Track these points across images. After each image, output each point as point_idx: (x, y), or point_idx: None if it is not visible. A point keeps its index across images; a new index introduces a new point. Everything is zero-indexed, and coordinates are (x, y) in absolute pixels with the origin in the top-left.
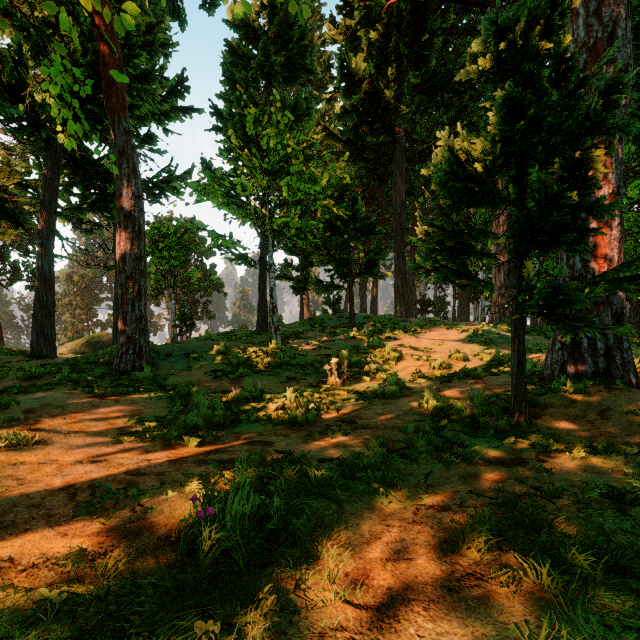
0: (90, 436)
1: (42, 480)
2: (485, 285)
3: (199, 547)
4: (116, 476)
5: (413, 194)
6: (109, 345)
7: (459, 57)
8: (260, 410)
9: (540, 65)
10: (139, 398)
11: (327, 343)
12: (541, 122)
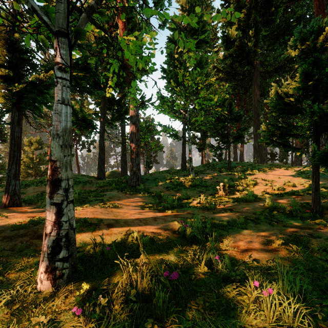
0: (133, 207)
1: (128, 217)
2: (297, 150)
3: (184, 235)
4: (149, 218)
5: (265, 95)
6: (118, 175)
7: (294, 14)
8: (190, 203)
9: (325, 49)
10: (142, 196)
11: (217, 176)
12: (321, 80)
